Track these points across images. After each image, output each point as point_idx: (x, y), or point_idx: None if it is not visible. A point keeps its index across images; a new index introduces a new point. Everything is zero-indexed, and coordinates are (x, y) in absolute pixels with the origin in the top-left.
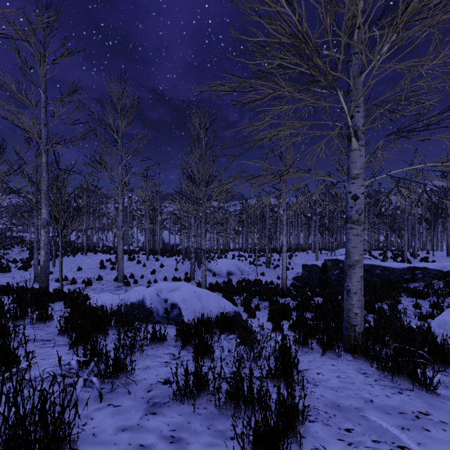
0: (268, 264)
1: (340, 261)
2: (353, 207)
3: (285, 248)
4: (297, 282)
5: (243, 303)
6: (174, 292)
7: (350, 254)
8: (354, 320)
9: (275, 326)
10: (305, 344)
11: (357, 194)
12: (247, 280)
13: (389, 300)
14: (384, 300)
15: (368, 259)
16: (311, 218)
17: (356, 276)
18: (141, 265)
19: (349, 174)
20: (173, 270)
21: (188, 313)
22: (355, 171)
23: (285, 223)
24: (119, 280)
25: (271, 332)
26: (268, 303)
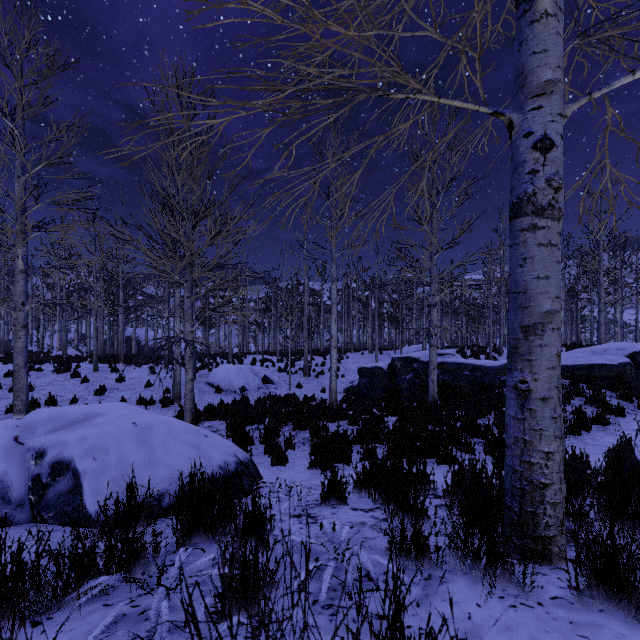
0: (308, 370)
1: (414, 360)
2: (538, 170)
3: (334, 341)
4: (352, 395)
5: (264, 437)
6: (70, 428)
7: (530, 296)
8: (543, 471)
9: (328, 489)
10: (420, 553)
11: (549, 136)
12: (275, 396)
13: (491, 413)
14: (485, 414)
15: (451, 356)
16: (368, 303)
17: (547, 354)
18: (79, 380)
19: (524, 87)
20: (142, 386)
21: (103, 485)
22: (544, 75)
23: (335, 300)
24: (16, 410)
25: (319, 504)
26: (310, 433)
